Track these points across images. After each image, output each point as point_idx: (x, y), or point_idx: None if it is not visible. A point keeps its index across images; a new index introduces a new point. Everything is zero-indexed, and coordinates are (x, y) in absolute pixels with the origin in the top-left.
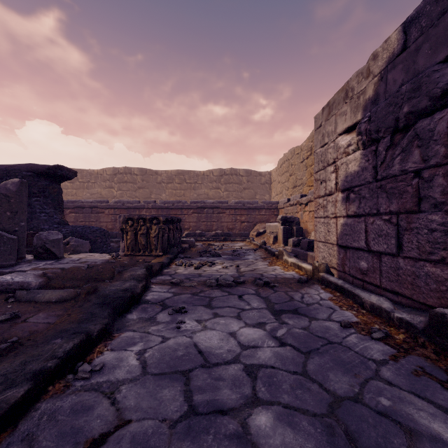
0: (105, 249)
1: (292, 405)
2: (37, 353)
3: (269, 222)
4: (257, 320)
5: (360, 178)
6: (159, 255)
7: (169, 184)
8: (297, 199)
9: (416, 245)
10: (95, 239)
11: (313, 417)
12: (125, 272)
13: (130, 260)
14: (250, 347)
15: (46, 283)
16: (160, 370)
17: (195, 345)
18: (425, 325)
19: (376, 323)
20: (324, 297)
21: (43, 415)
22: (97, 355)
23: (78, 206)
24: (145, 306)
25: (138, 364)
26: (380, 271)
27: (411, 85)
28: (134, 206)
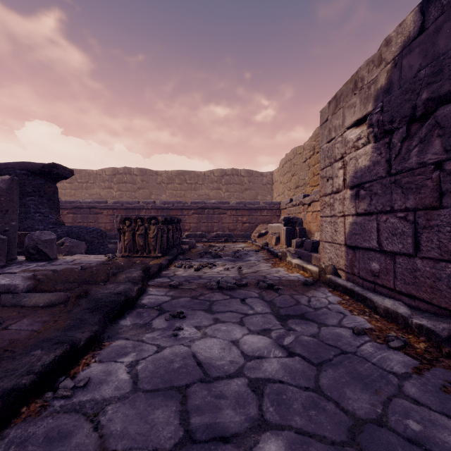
0: (102, 250)
1: (305, 430)
2: (12, 367)
3: (271, 223)
4: (262, 326)
5: (372, 174)
6: (157, 257)
7: (169, 184)
8: (299, 199)
9: (437, 244)
10: (92, 240)
11: (332, 446)
12: (120, 274)
13: (127, 261)
14: (255, 358)
15: (35, 286)
16: (153, 386)
17: (194, 355)
18: (450, 333)
19: (392, 329)
20: (332, 300)
21: (11, 445)
22: (83, 367)
23: (75, 206)
24: (140, 311)
25: (128, 378)
26: (394, 273)
27: (431, 69)
28: (133, 206)
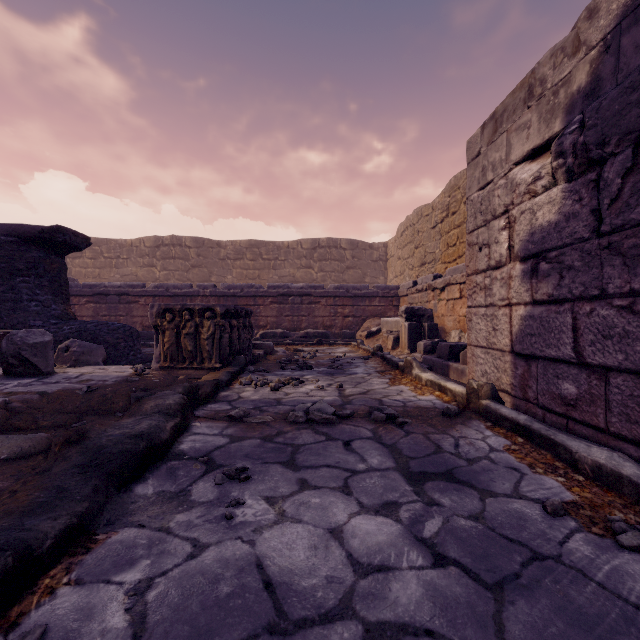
0: (132, 358)
1: None
2: None
3: (385, 316)
4: (382, 496)
5: (563, 234)
6: (214, 368)
7: (238, 261)
8: (428, 281)
9: None
10: (116, 343)
11: None
12: (147, 400)
13: (165, 376)
14: (374, 569)
15: (3, 421)
16: None
17: (259, 564)
18: None
19: (614, 505)
20: (495, 444)
21: None
22: (40, 599)
23: (98, 292)
24: (174, 466)
25: (125, 626)
26: (606, 403)
27: None
28: (183, 292)
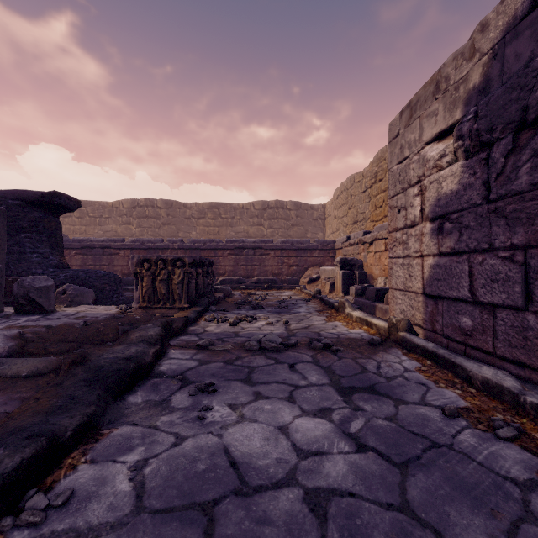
0: (115, 300)
1: None
2: None
3: (323, 266)
4: (319, 404)
5: (461, 200)
6: (184, 308)
7: (201, 219)
8: (359, 236)
9: None
10: (102, 287)
11: None
12: (133, 332)
13: (144, 314)
14: (312, 454)
15: (20, 348)
16: (166, 502)
17: (226, 450)
18: None
19: (496, 410)
20: (409, 366)
21: None
22: (66, 472)
23: (86, 245)
24: (156, 382)
25: (130, 490)
26: (494, 332)
27: None
28: (155, 245)
